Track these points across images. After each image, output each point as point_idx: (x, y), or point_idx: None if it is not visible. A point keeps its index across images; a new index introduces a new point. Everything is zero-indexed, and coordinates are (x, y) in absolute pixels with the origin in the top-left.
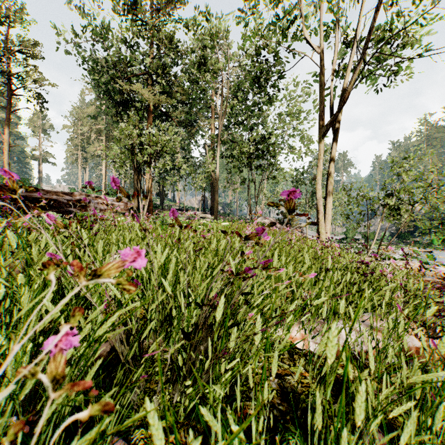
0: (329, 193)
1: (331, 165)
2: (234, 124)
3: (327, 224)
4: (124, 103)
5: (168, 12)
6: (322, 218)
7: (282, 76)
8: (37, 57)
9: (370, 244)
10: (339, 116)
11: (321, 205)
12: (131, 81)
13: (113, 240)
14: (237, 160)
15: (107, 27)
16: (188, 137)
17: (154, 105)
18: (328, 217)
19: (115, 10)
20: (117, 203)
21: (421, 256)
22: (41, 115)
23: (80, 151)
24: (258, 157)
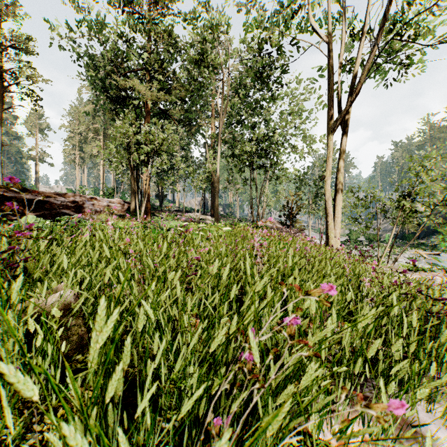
0: (339, 194)
1: (341, 164)
2: (235, 123)
3: (337, 227)
4: (121, 101)
5: (167, 5)
6: (331, 221)
7: (286, 71)
8: (31, 53)
9: (374, 246)
10: (350, 111)
11: (331, 207)
12: (128, 77)
13: (64, 264)
14: (238, 159)
15: (102, 20)
16: (188, 136)
17: (152, 102)
18: (338, 220)
19: (111, 2)
20: (114, 204)
21: (428, 259)
22: (38, 114)
23: (77, 151)
24: (260, 156)
